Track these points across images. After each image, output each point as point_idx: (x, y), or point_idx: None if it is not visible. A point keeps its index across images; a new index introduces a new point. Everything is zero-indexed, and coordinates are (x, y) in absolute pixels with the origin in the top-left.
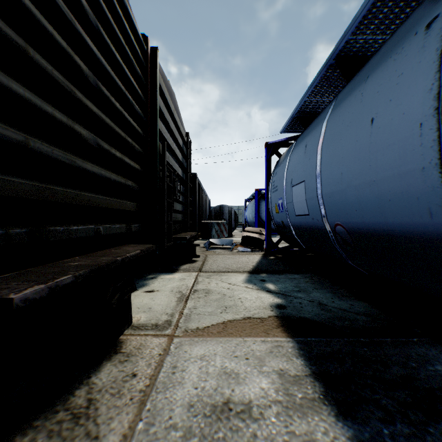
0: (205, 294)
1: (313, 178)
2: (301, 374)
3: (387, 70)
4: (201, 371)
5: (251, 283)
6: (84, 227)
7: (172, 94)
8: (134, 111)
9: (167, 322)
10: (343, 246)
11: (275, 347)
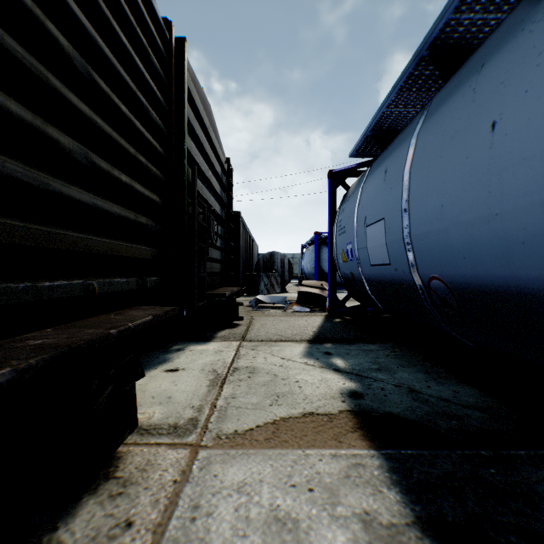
0: (249, 375)
1: (398, 214)
2: (399, 522)
3: (517, 48)
4: (237, 516)
5: (311, 357)
6: (65, 283)
7: (207, 105)
8: (150, 121)
9: (192, 421)
10: (441, 308)
11: (354, 466)
